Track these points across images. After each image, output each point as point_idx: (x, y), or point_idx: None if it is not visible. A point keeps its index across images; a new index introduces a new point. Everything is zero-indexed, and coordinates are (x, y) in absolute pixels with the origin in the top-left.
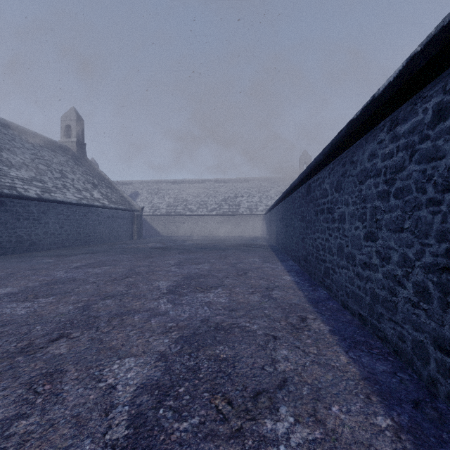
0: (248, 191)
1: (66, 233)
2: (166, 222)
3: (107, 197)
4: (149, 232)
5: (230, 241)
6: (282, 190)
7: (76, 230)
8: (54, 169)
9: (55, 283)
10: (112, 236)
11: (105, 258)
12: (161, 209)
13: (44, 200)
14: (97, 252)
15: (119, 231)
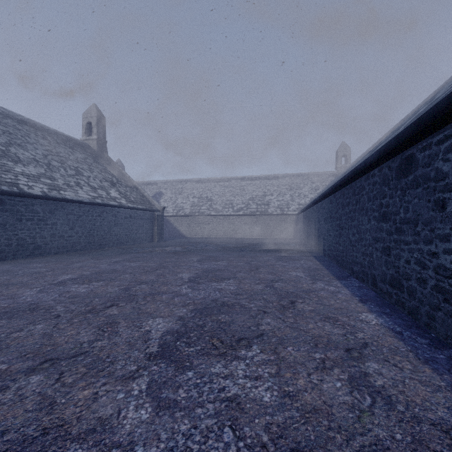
0: (278, 189)
1: (77, 235)
2: (190, 223)
3: (126, 196)
4: (172, 233)
5: (259, 245)
6: (317, 187)
7: (89, 232)
8: (69, 166)
9: (3, 314)
10: (130, 238)
11: (107, 267)
12: (185, 210)
13: (51, 198)
14: (105, 257)
15: (138, 233)
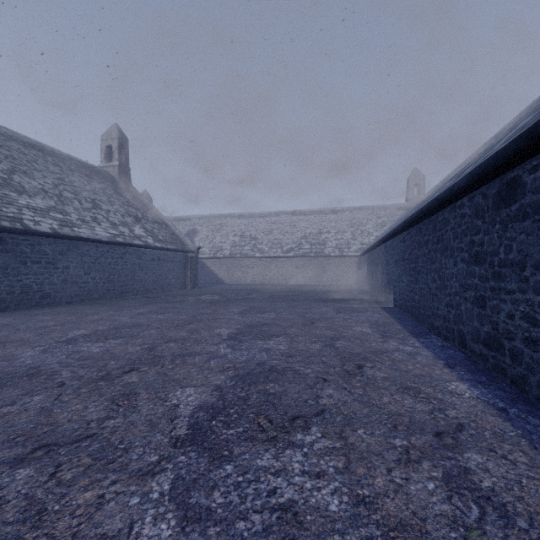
0: (336, 225)
1: (94, 281)
2: (230, 266)
3: (153, 234)
4: (209, 279)
5: (314, 293)
6: (383, 222)
7: (108, 278)
8: (84, 197)
9: None
10: (157, 285)
11: (128, 320)
12: (224, 250)
13: (62, 236)
14: (127, 308)
15: (167, 278)
